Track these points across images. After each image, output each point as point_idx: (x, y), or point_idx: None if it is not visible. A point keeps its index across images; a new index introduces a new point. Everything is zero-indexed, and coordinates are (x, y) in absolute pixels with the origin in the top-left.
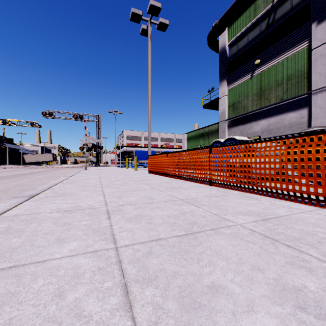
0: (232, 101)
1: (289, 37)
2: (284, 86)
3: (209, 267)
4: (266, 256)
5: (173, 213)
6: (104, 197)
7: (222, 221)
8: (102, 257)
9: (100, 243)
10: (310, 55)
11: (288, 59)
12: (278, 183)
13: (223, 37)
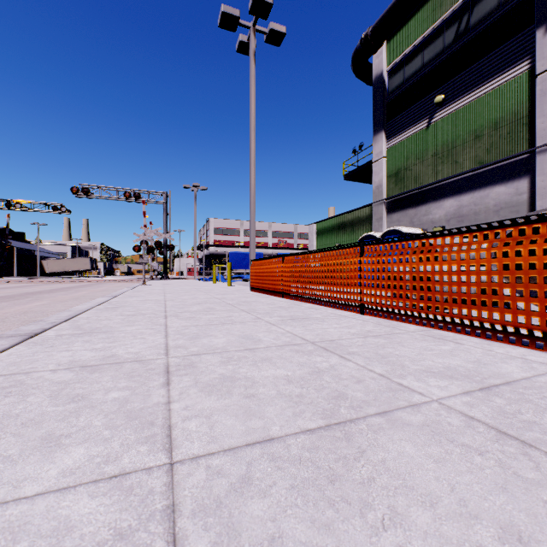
0: (394, 166)
1: (496, 55)
2: (487, 140)
3: (393, 532)
4: (523, 495)
5: (296, 372)
6: (165, 337)
7: (399, 392)
8: (133, 496)
9: (135, 451)
10: (533, 85)
11: (493, 92)
12: (496, 311)
13: (380, 57)
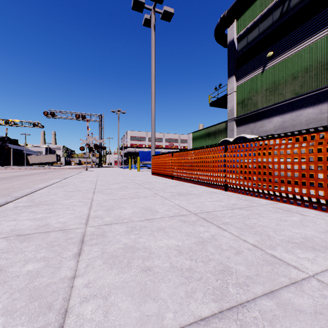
0: (241, 97)
1: (306, 26)
2: (301, 80)
3: None
4: None
5: (185, 242)
6: (89, 208)
7: (276, 265)
8: None
9: None
10: None
11: (305, 49)
12: None
13: (232, 30)
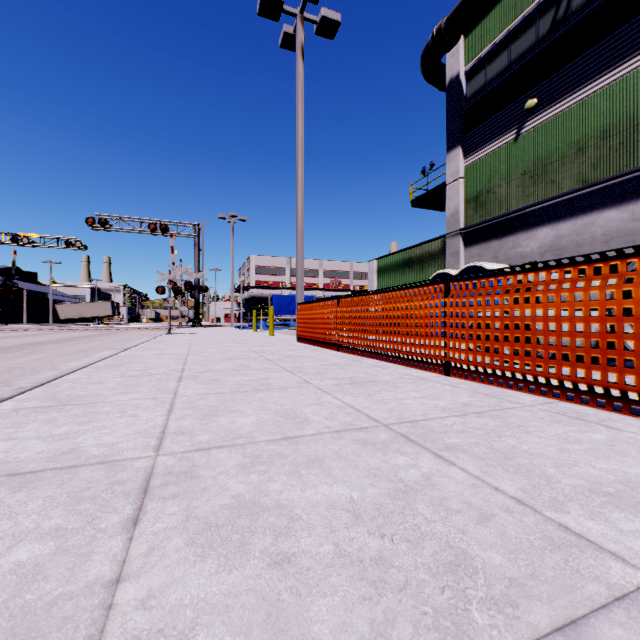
0: (473, 189)
1: (605, 46)
2: (594, 153)
3: None
4: None
5: (367, 491)
6: (167, 413)
7: (573, 551)
8: None
9: None
10: None
11: (601, 93)
12: None
13: (456, 56)
